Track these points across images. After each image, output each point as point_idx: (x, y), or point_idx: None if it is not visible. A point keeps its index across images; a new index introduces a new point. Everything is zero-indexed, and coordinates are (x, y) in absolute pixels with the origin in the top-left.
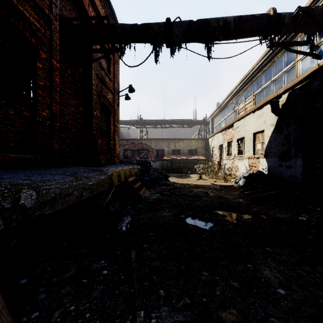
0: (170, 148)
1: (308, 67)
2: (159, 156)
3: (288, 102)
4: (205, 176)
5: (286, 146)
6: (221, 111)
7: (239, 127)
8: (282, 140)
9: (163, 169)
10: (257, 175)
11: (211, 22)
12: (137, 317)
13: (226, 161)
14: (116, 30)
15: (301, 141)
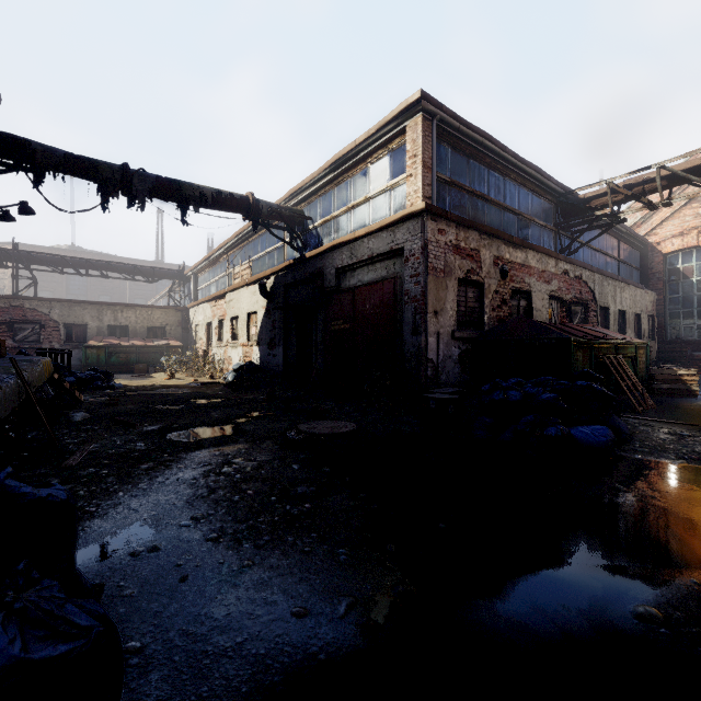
0: (105, 323)
1: (291, 254)
2: (75, 338)
3: (275, 287)
4: (181, 374)
5: (273, 333)
6: (211, 266)
7: (233, 301)
8: (271, 326)
9: (87, 366)
10: (247, 366)
11: (185, 188)
12: (136, 426)
13: (217, 349)
14: (35, 153)
15: (282, 329)
